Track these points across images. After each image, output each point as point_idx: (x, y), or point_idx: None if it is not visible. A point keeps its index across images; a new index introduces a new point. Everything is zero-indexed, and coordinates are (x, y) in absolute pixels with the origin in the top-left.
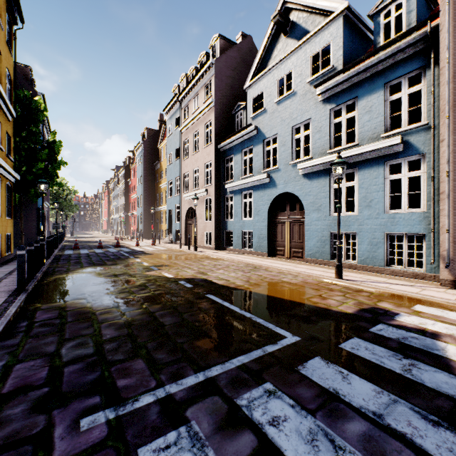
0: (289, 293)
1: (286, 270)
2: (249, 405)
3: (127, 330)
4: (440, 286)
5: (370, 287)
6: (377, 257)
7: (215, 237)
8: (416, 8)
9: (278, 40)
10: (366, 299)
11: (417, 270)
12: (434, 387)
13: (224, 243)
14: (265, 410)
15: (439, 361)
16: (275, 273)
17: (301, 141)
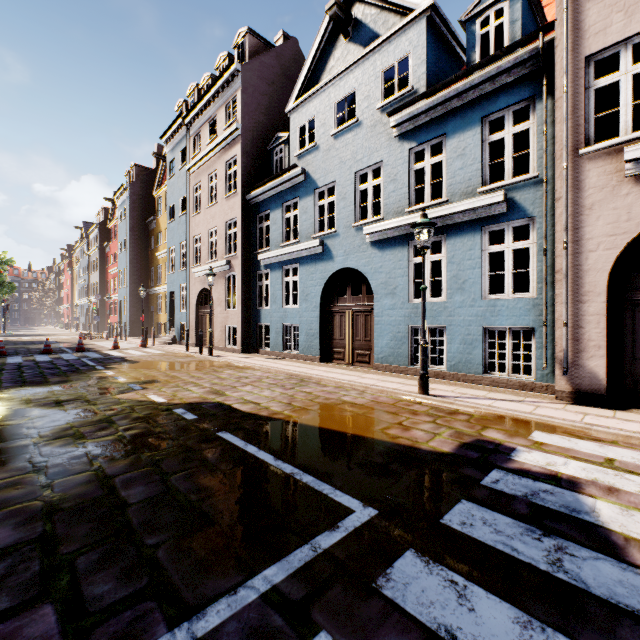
0: (354, 421)
1: (348, 383)
2: None
3: (42, 525)
4: (556, 400)
5: (469, 406)
6: (473, 361)
7: (242, 334)
8: (522, 18)
9: (335, 44)
10: (466, 426)
11: (525, 378)
12: (606, 596)
13: (256, 342)
14: None
15: (595, 536)
16: (332, 389)
17: (369, 194)
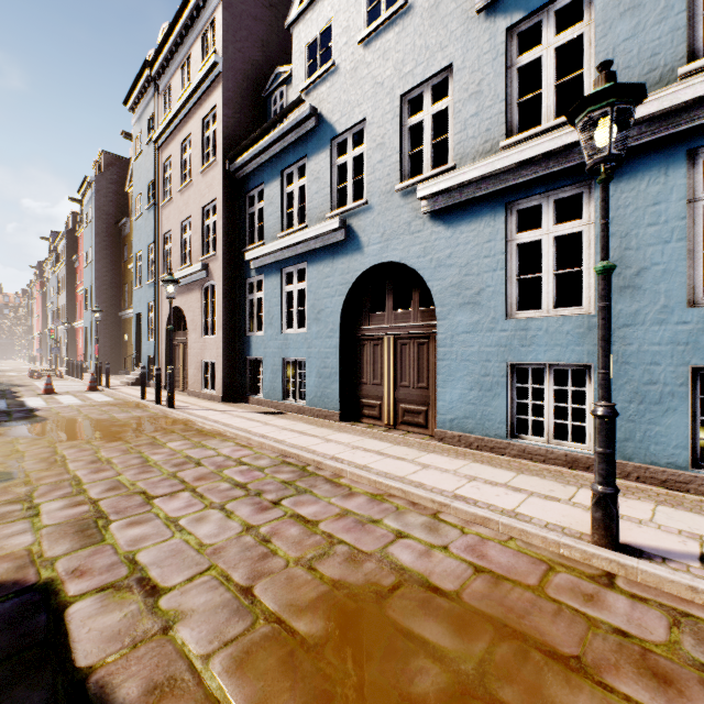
0: None
1: (399, 488)
2: None
3: None
4: None
5: None
6: (664, 439)
7: (224, 373)
8: None
9: None
10: None
11: None
12: None
13: (245, 386)
14: None
15: None
16: (363, 507)
17: (426, 129)
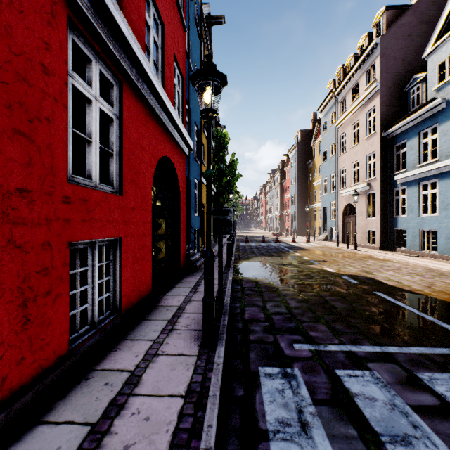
0: None
1: None
2: (430, 380)
3: (305, 304)
4: None
5: None
6: None
7: (380, 236)
8: None
9: None
10: None
11: None
12: None
13: (393, 243)
14: (449, 389)
15: None
16: None
17: None
